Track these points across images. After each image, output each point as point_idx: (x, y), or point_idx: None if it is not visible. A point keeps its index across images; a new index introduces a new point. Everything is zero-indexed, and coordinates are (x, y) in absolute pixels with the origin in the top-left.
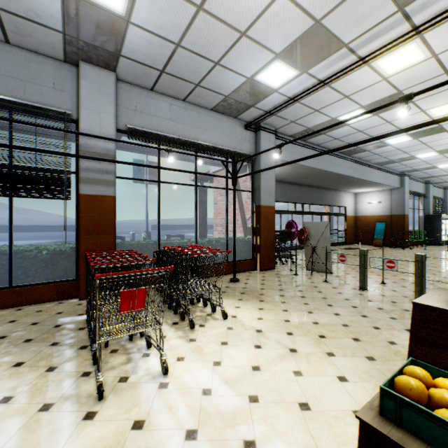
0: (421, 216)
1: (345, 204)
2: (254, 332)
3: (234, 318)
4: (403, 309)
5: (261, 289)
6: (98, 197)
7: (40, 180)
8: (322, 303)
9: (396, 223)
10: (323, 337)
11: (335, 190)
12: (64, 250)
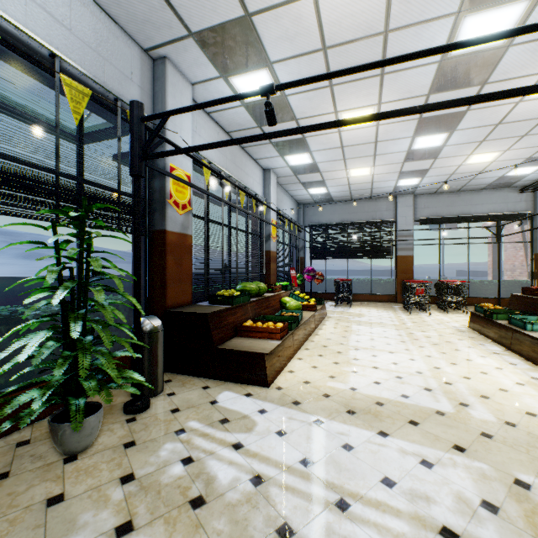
0: None
1: None
2: None
3: None
4: None
5: None
6: (405, 256)
7: (381, 251)
8: None
9: None
10: None
11: None
12: (389, 281)
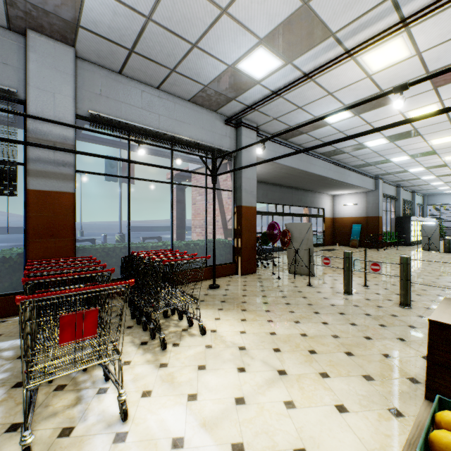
0: (392, 218)
1: (323, 206)
2: (237, 350)
3: (214, 333)
4: (390, 314)
5: (243, 296)
6: (52, 193)
7: None
8: (308, 310)
9: (371, 225)
10: (313, 352)
11: (314, 192)
12: (8, 257)
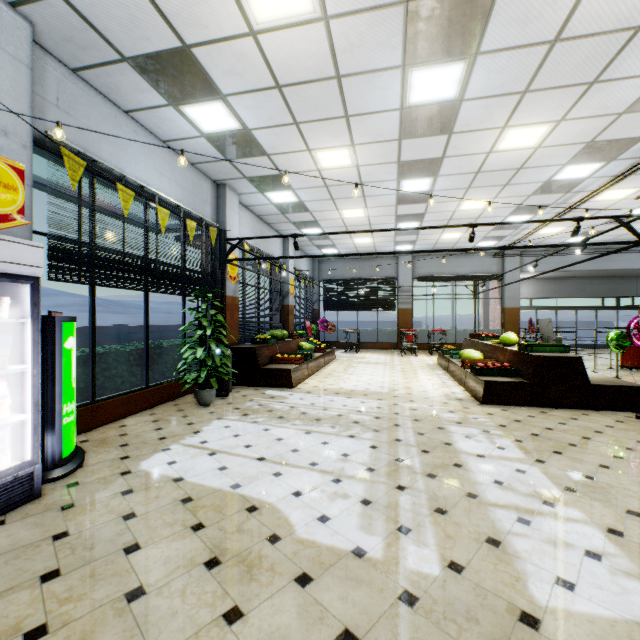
0: None
1: None
2: None
3: None
4: None
5: None
6: (405, 309)
7: (386, 304)
8: None
9: None
10: None
11: None
12: (393, 330)
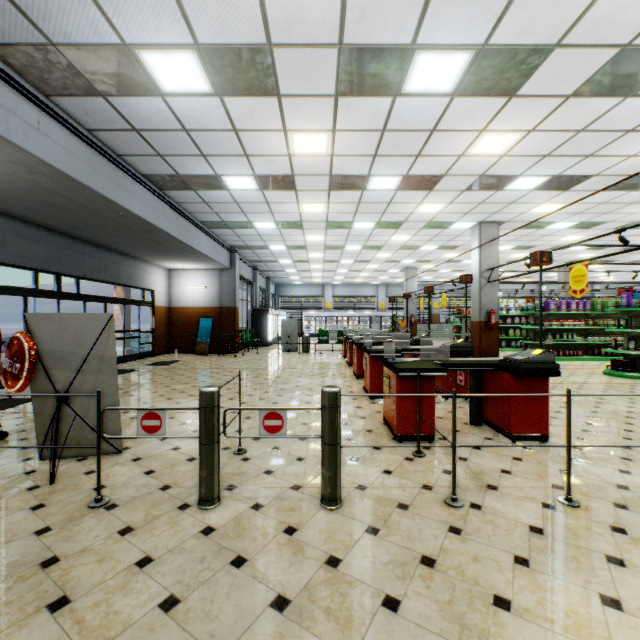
0: (249, 310)
1: (153, 286)
2: None
3: None
4: (326, 562)
5: None
6: None
7: None
8: None
9: (226, 319)
10: None
11: (136, 259)
12: None
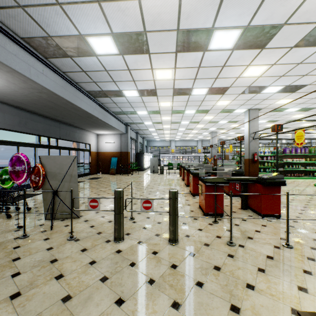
0: (134, 153)
1: (90, 142)
2: None
3: None
4: (171, 266)
5: None
6: None
7: None
8: None
9: (124, 157)
10: None
11: (82, 129)
12: None
